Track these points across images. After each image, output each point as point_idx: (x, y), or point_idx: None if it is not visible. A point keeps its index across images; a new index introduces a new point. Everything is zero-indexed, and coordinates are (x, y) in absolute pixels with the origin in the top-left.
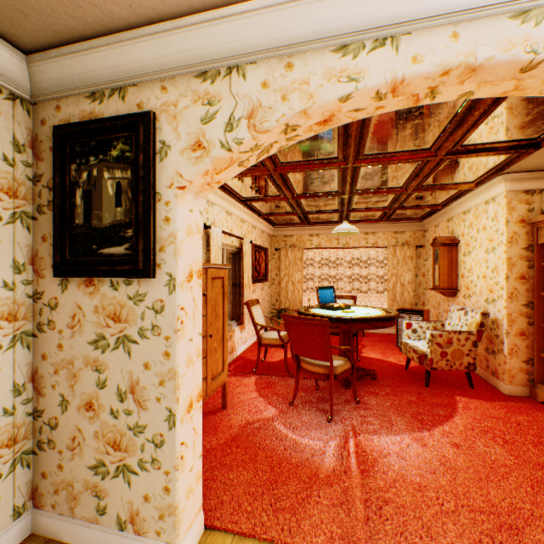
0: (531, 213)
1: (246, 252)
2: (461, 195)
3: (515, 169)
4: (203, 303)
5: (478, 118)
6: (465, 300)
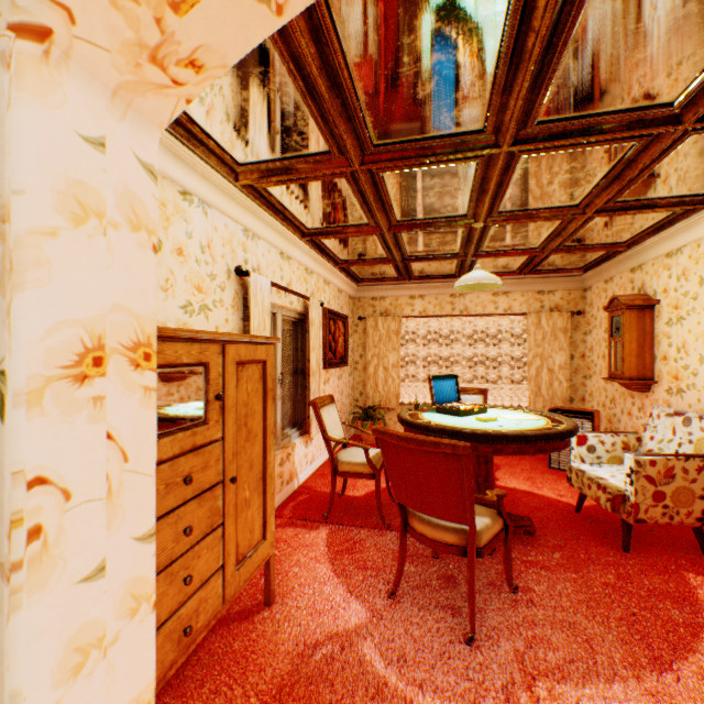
0: None
1: (314, 321)
2: (671, 223)
3: None
4: (215, 415)
5: None
6: (671, 397)
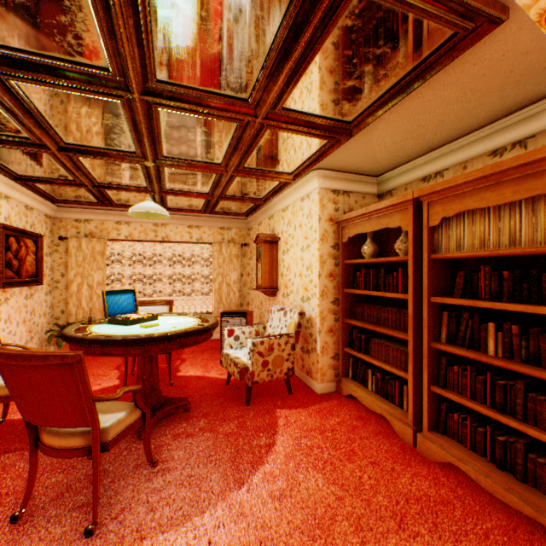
0: (338, 213)
1: None
2: (281, 190)
3: (327, 165)
4: None
5: (305, 57)
6: (285, 299)
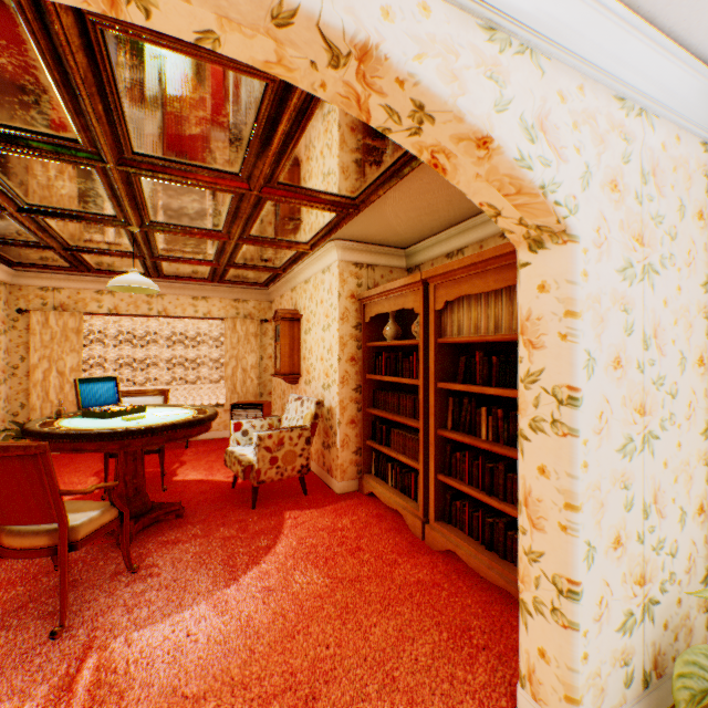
0: (361, 289)
1: None
2: (300, 259)
3: (346, 236)
4: None
5: (288, 143)
6: (307, 387)
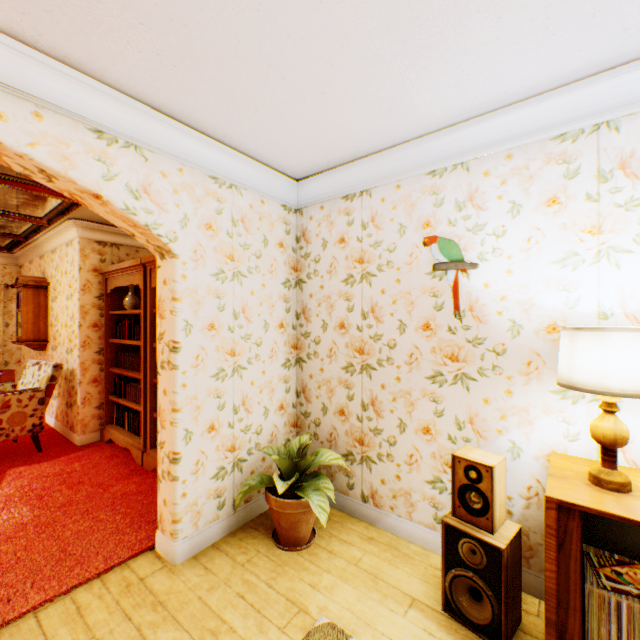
0: (105, 264)
1: None
2: (42, 231)
3: (85, 217)
4: None
5: None
6: (55, 352)
